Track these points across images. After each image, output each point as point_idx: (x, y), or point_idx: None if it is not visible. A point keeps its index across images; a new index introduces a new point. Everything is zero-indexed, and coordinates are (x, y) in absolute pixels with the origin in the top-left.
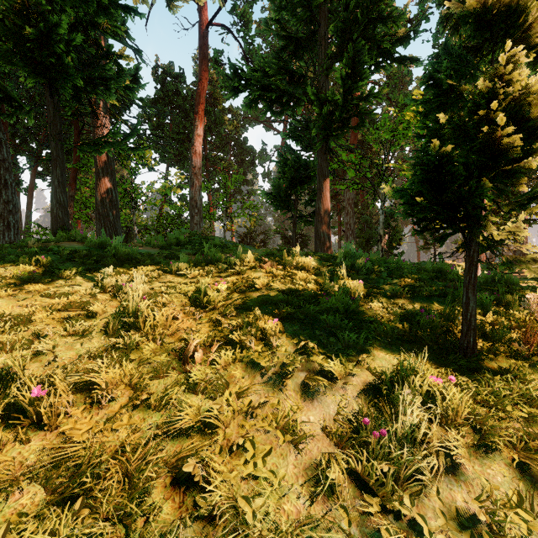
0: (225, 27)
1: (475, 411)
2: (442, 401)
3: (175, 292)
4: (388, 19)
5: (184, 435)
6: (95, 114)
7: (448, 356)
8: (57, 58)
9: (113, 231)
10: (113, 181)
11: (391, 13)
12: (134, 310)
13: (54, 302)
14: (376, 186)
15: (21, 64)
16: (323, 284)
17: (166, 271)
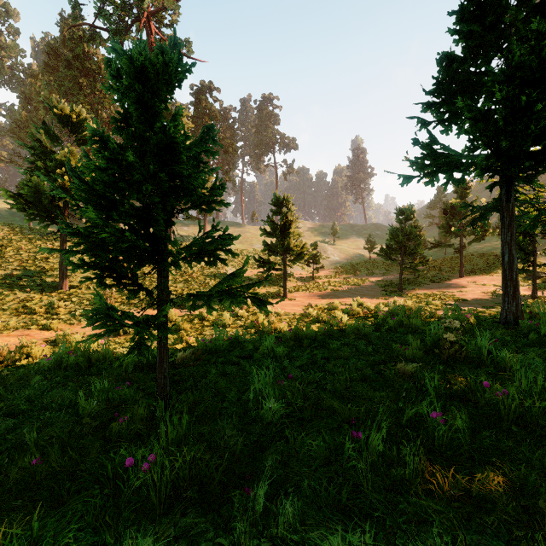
0: None
1: None
2: None
3: None
4: None
5: None
6: None
7: None
8: None
9: None
10: None
11: None
12: None
13: None
14: None
15: None
16: None
17: None
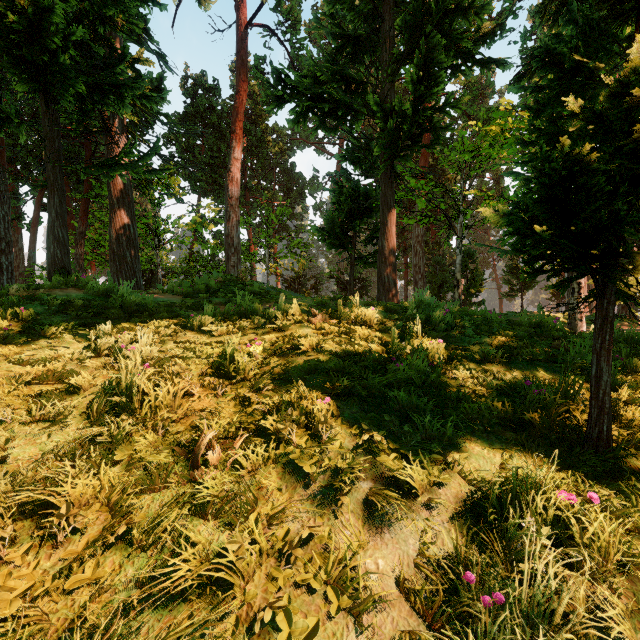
0: (268, 28)
1: (631, 549)
2: (582, 535)
3: (193, 355)
4: (469, 11)
5: (180, 597)
6: (109, 132)
7: (572, 452)
8: (52, 56)
9: (131, 275)
10: (130, 214)
11: (473, 3)
12: (130, 385)
13: (23, 371)
14: (451, 219)
15: (9, 65)
16: (390, 344)
17: (186, 326)
